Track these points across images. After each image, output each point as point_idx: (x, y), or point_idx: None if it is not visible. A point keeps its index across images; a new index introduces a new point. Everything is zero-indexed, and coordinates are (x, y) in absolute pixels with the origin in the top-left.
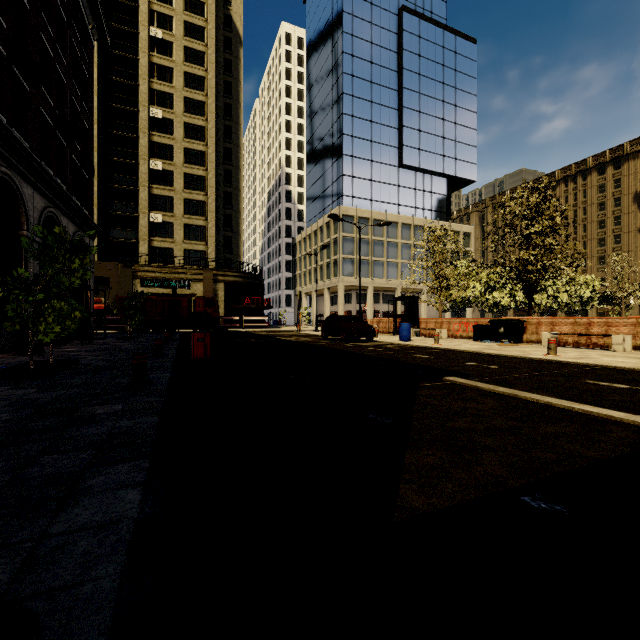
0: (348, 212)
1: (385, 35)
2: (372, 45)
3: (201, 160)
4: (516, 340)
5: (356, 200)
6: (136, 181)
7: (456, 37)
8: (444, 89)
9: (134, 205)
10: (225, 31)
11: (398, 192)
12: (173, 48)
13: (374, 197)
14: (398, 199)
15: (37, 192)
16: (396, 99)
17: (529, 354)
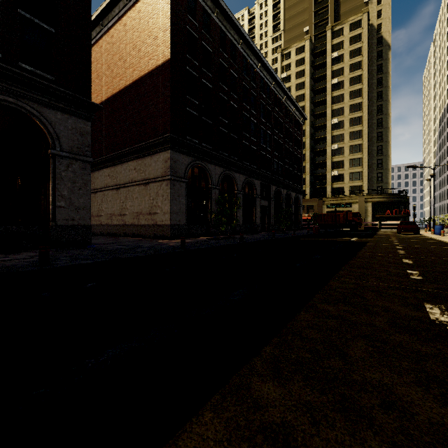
0: None
1: None
2: None
3: (359, 135)
4: None
5: None
6: (325, 157)
7: None
8: None
9: (325, 169)
10: (377, 48)
11: None
12: (343, 83)
13: None
14: None
15: (284, 189)
16: None
17: None
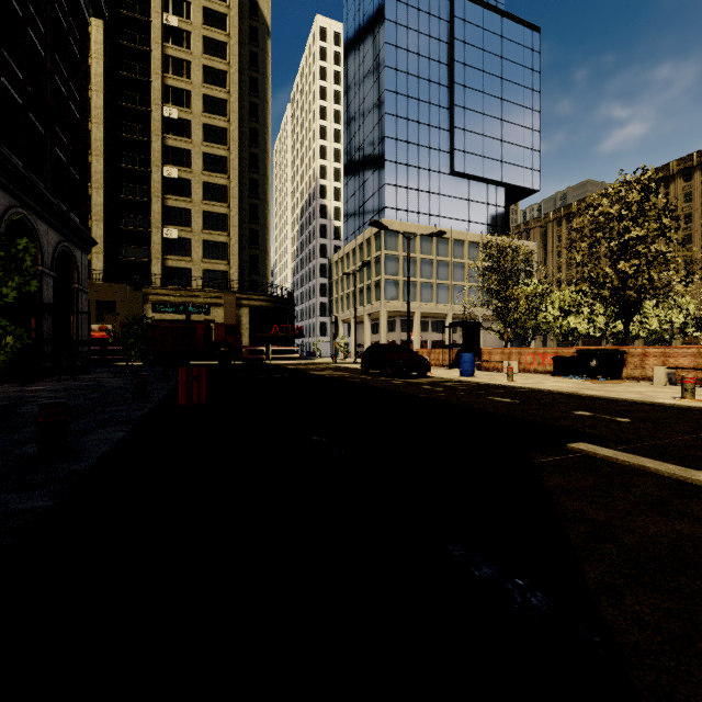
0: (392, 226)
1: (434, 23)
2: (419, 34)
3: (223, 167)
4: (614, 376)
5: (401, 213)
6: (148, 191)
7: (516, 25)
8: (502, 85)
9: (146, 219)
10: (251, 20)
11: (449, 204)
12: (190, 38)
13: (421, 209)
14: (449, 212)
15: None
16: (447, 97)
17: (652, 397)
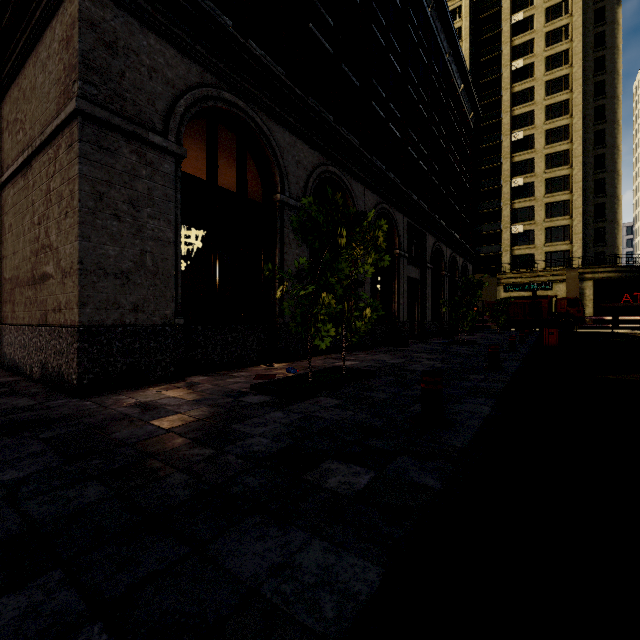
0: None
1: None
2: None
3: (564, 159)
4: None
5: None
6: (499, 202)
7: None
8: None
9: (497, 223)
10: (595, 4)
11: None
12: (533, 67)
13: None
14: None
15: (447, 247)
16: None
17: None
